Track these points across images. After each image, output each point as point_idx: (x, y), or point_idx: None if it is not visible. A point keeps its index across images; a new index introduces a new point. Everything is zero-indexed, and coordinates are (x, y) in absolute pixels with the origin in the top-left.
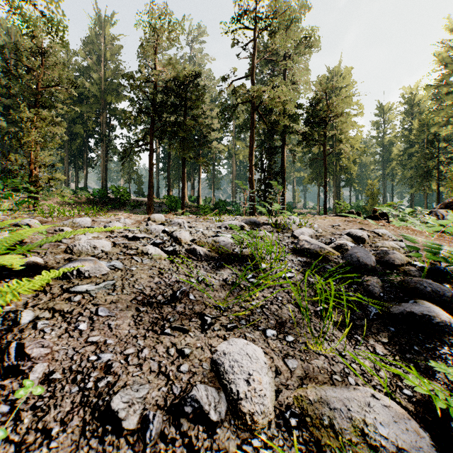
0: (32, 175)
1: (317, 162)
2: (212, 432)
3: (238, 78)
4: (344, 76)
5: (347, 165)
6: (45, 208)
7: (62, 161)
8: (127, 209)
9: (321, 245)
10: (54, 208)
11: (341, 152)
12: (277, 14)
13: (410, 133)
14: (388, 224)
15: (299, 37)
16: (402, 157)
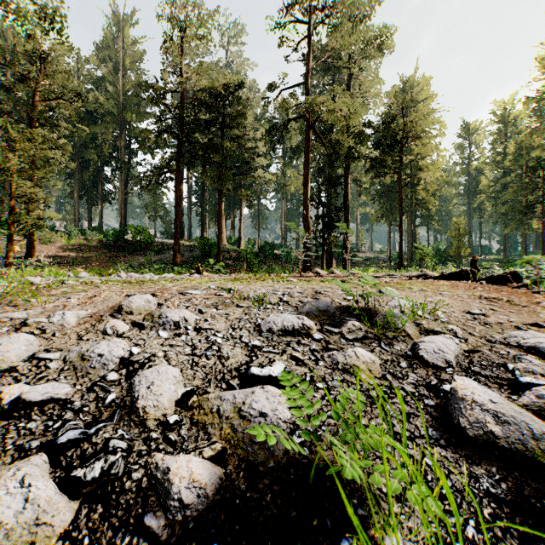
0: (13, 214)
1: (387, 195)
2: None
3: (290, 87)
4: (421, 87)
5: (426, 199)
6: (44, 254)
7: (72, 195)
8: (149, 254)
9: (535, 429)
10: (56, 254)
11: (417, 182)
12: (340, 4)
13: (505, 158)
14: (542, 297)
15: (368, 32)
16: (493, 188)
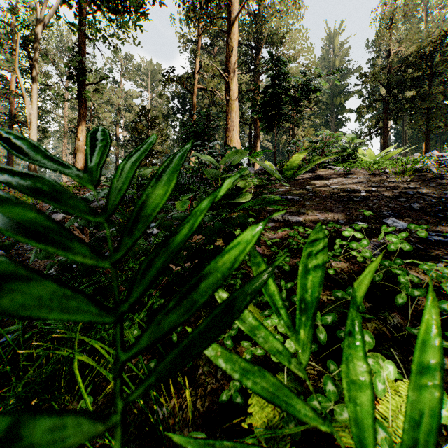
0: None
1: None
2: (445, 157)
3: None
4: None
5: None
6: None
7: None
8: None
9: None
10: None
11: None
12: None
13: None
14: None
15: None
16: None
